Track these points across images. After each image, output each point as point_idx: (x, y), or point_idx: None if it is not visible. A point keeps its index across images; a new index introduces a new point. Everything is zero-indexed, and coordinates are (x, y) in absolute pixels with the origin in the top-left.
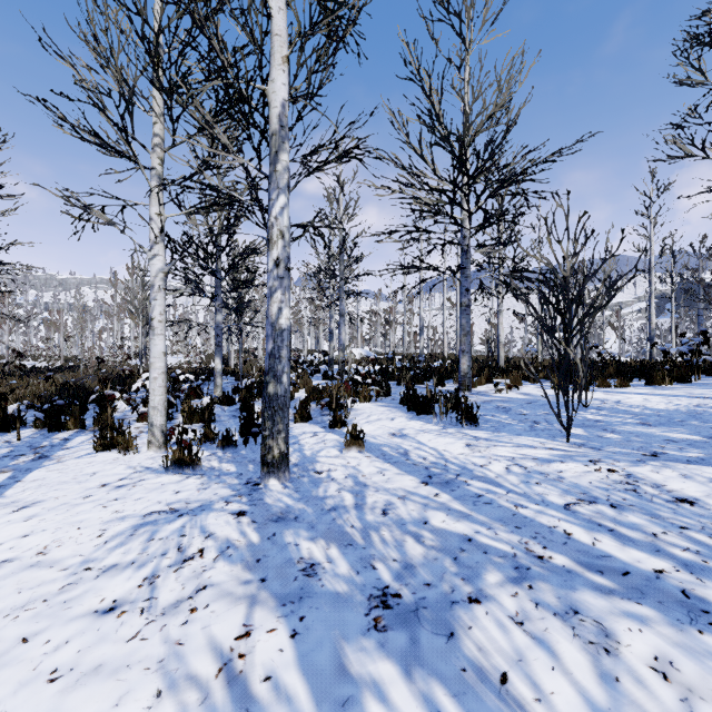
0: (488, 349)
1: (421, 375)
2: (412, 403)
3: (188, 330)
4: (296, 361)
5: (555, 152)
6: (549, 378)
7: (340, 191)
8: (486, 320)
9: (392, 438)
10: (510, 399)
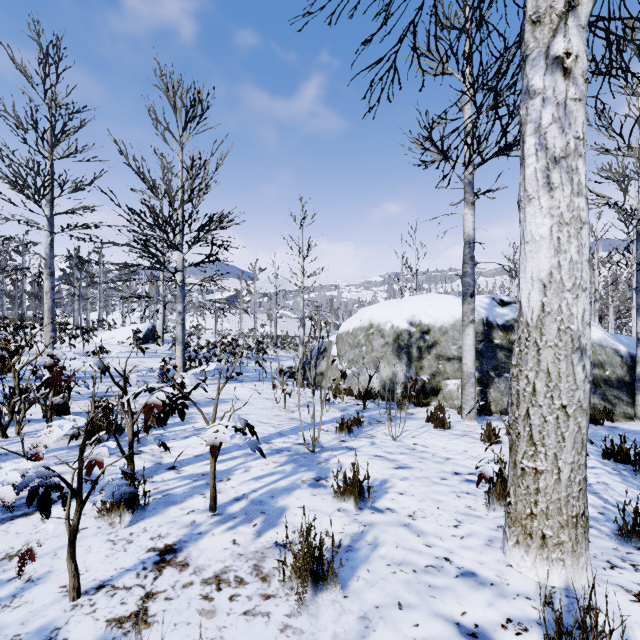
0: None
1: None
2: None
3: None
4: None
5: None
6: None
7: None
8: None
9: None
10: None
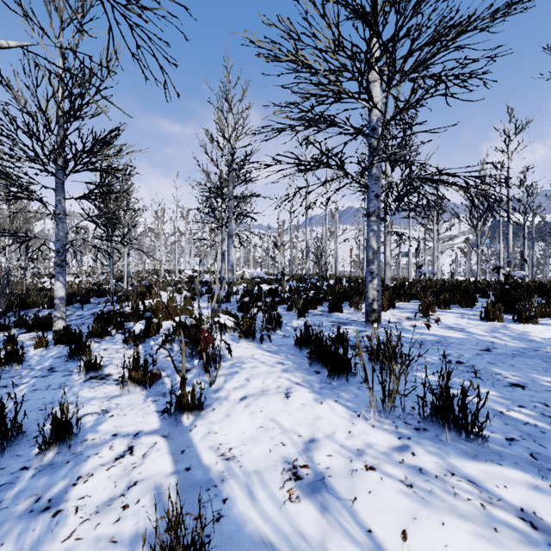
0: (359, 270)
1: (312, 298)
2: (316, 354)
3: (20, 245)
4: (150, 286)
5: (497, 12)
6: (452, 302)
7: (229, 111)
8: (357, 247)
9: (292, 503)
10: (447, 340)
